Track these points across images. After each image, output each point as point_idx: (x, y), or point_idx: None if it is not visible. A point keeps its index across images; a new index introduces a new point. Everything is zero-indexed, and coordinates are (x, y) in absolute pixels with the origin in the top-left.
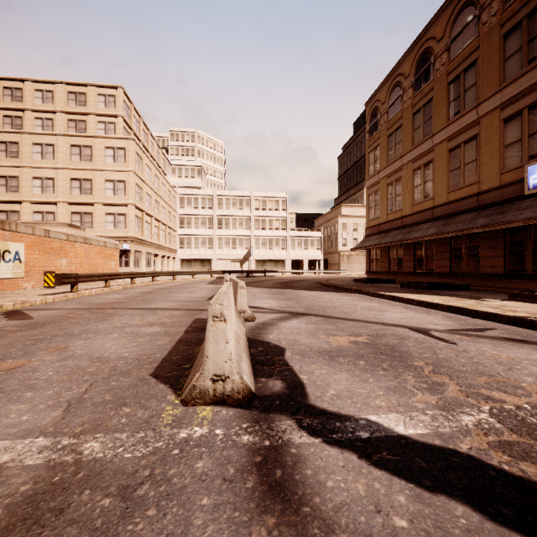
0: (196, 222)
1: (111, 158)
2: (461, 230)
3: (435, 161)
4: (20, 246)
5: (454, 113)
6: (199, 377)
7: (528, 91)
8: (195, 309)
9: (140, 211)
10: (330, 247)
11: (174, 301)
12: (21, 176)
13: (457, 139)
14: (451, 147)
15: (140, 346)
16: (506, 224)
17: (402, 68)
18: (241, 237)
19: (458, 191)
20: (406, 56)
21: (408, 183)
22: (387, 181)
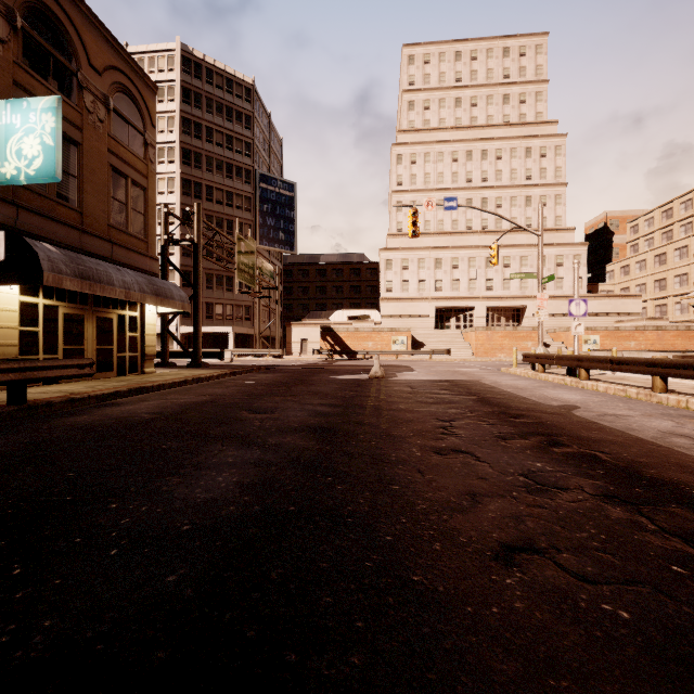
0: None
1: None
2: None
3: None
4: (596, 337)
5: None
6: None
7: None
8: None
9: None
10: None
11: None
12: (667, 277)
13: None
14: None
15: None
16: None
17: None
18: None
19: None
20: None
21: None
22: None
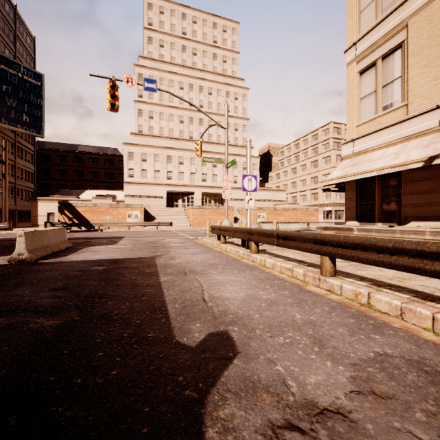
0: None
1: (324, 163)
2: None
3: None
4: (264, 213)
5: None
6: None
7: None
8: None
9: None
10: None
11: None
12: (297, 181)
13: None
14: None
15: None
16: None
17: None
18: None
19: None
20: None
21: None
22: None
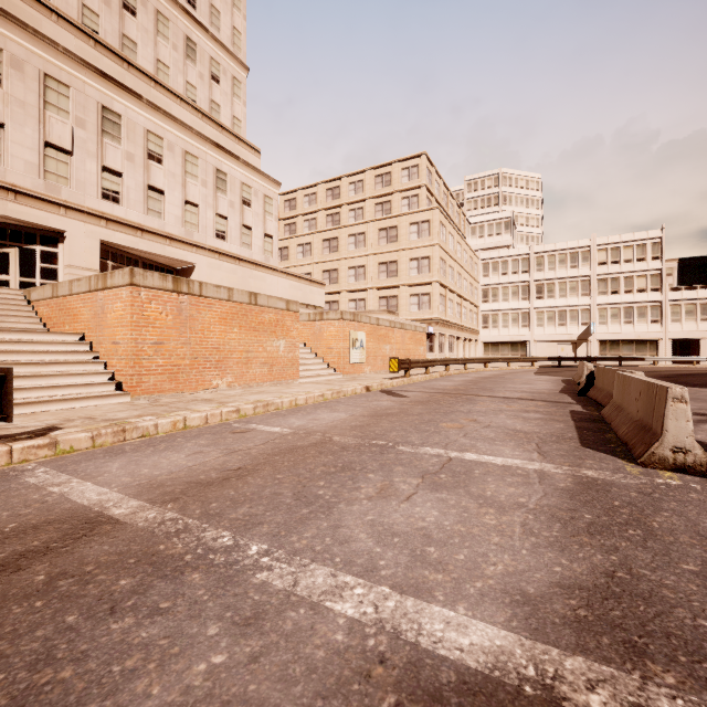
0: (505, 293)
1: (415, 234)
2: None
3: None
4: (363, 334)
5: None
6: (658, 446)
7: None
8: (556, 401)
9: (443, 288)
10: None
11: (520, 392)
12: (340, 268)
13: None
14: None
15: (541, 427)
16: None
17: None
18: (573, 307)
19: None
20: None
21: None
22: None
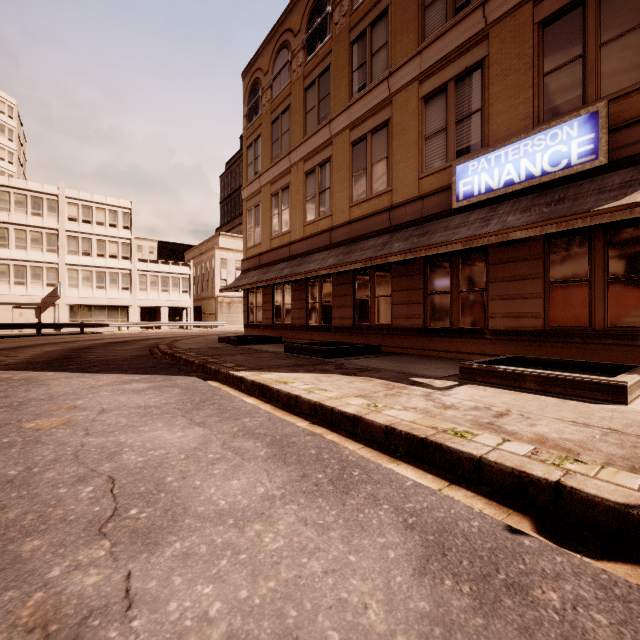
0: None
1: None
2: (372, 258)
3: (334, 160)
4: None
5: (358, 88)
6: None
7: (455, 54)
8: None
9: None
10: (204, 290)
11: None
12: None
13: (363, 127)
14: (355, 138)
15: None
16: (438, 247)
17: (290, 20)
18: (37, 264)
19: (364, 205)
20: (296, 2)
21: (298, 192)
22: (271, 190)
